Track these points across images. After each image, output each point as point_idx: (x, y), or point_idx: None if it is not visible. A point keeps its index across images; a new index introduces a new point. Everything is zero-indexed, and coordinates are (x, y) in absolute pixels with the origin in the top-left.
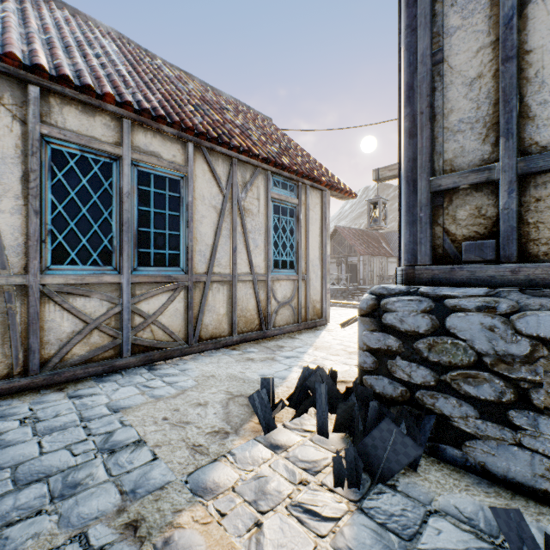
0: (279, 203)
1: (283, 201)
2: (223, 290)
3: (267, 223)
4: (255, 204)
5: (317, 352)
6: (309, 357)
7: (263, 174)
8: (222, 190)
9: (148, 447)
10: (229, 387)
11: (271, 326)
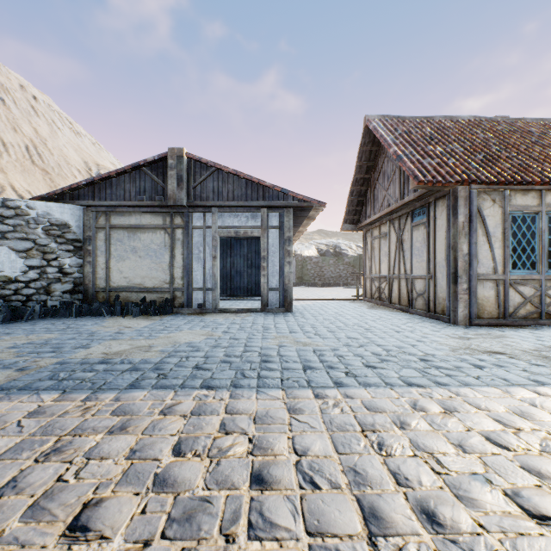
0: None
1: None
2: None
3: None
4: None
5: None
6: None
7: None
8: None
9: None
10: None
11: None
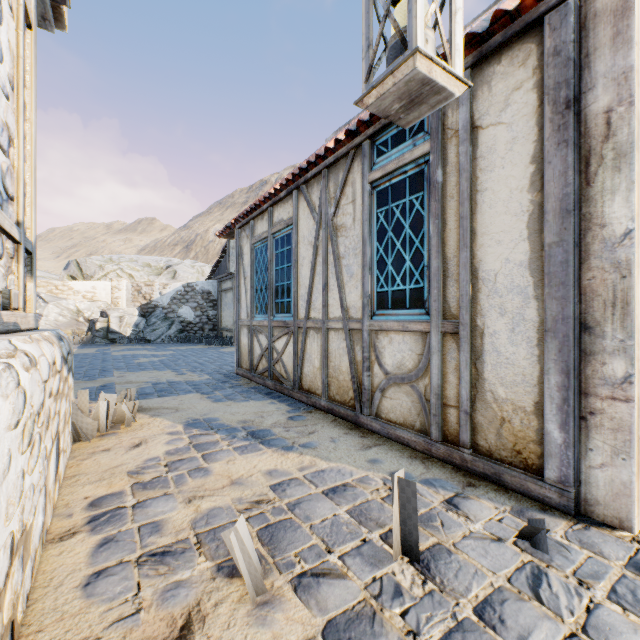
0: (389, 180)
1: (396, 171)
2: (317, 338)
3: (362, 232)
4: (350, 212)
5: (254, 450)
6: (239, 442)
7: (360, 153)
8: (314, 220)
9: (151, 398)
10: (197, 409)
11: (373, 411)
